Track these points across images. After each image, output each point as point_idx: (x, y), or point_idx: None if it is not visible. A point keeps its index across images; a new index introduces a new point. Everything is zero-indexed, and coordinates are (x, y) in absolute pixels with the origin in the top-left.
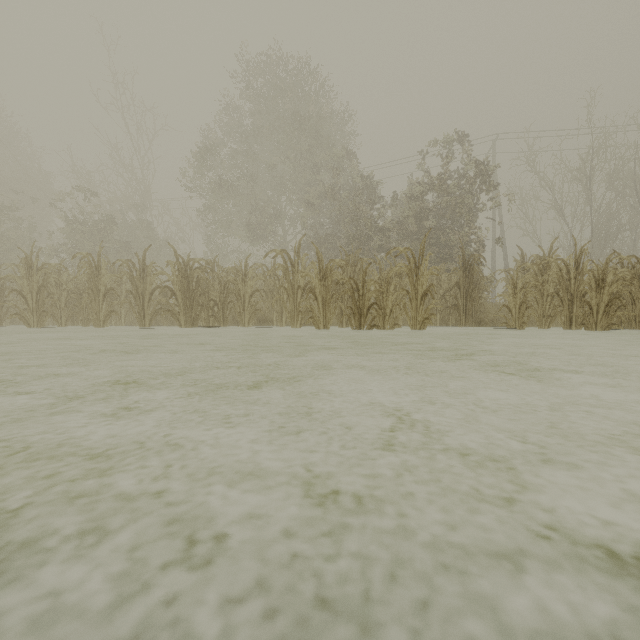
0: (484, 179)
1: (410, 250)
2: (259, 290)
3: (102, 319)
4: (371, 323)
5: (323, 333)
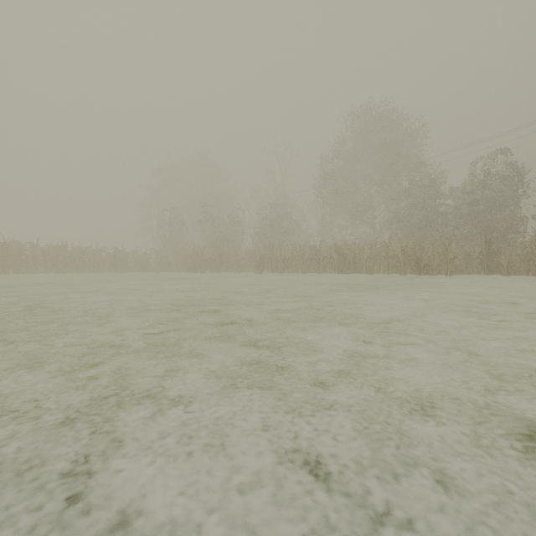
0: (519, 178)
1: (443, 242)
2: (370, 257)
3: (305, 270)
4: (425, 273)
5: (403, 277)
